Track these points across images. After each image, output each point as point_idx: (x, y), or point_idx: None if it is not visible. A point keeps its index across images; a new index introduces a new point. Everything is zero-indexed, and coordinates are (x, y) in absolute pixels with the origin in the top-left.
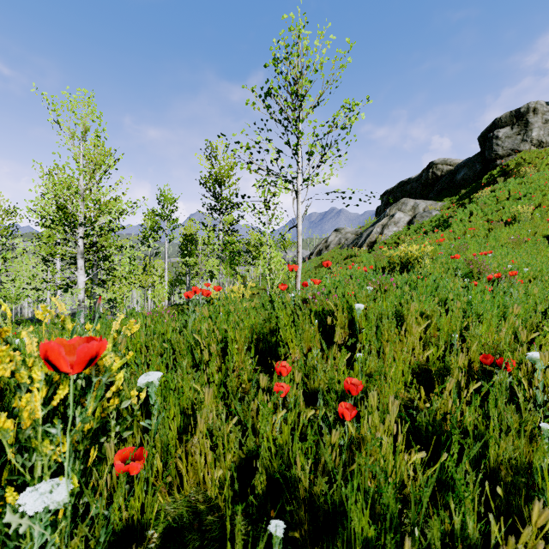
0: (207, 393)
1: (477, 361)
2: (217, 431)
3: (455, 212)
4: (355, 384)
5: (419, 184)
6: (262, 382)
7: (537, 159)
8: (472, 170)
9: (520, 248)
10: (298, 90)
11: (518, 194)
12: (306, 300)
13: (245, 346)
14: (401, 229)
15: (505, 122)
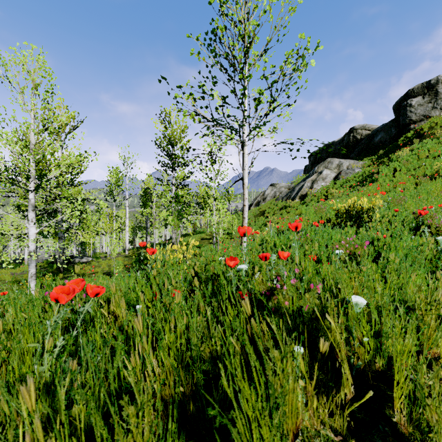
0: None
1: None
2: None
3: (377, 169)
4: None
5: (342, 146)
6: None
7: None
8: (388, 133)
9: None
10: (244, 34)
11: (436, 152)
12: (271, 290)
13: None
14: (328, 184)
15: (417, 92)
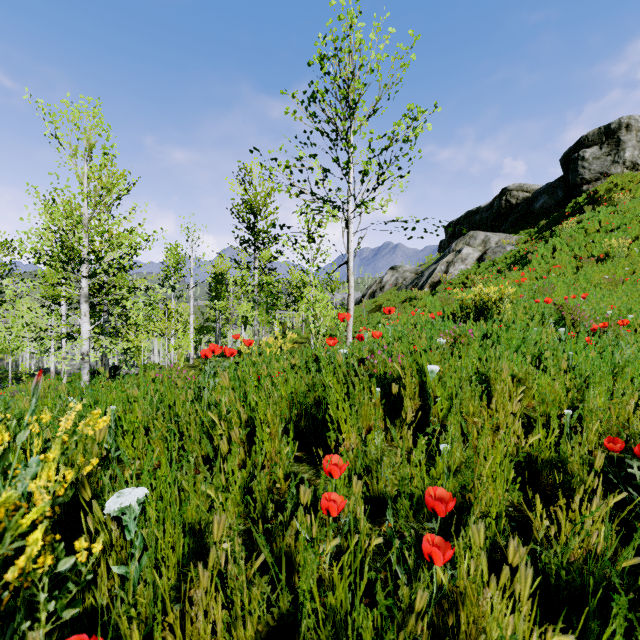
0: (215, 525)
1: (596, 445)
2: (231, 585)
3: (534, 247)
4: (441, 494)
5: (490, 214)
6: (304, 495)
7: (631, 183)
8: (553, 197)
9: (617, 290)
10: (349, 95)
11: (610, 225)
12: (363, 360)
13: (281, 429)
14: (470, 267)
15: (593, 140)
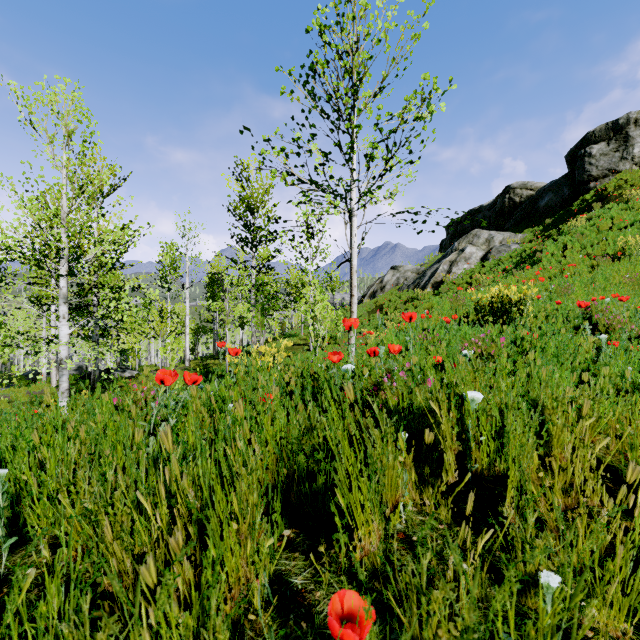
0: None
1: None
2: None
3: (541, 245)
4: None
5: (493, 213)
6: None
7: None
8: (558, 195)
9: None
10: (352, 69)
11: (623, 222)
12: (378, 385)
13: (258, 513)
14: (474, 266)
15: (600, 136)
